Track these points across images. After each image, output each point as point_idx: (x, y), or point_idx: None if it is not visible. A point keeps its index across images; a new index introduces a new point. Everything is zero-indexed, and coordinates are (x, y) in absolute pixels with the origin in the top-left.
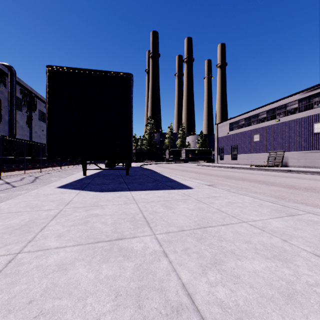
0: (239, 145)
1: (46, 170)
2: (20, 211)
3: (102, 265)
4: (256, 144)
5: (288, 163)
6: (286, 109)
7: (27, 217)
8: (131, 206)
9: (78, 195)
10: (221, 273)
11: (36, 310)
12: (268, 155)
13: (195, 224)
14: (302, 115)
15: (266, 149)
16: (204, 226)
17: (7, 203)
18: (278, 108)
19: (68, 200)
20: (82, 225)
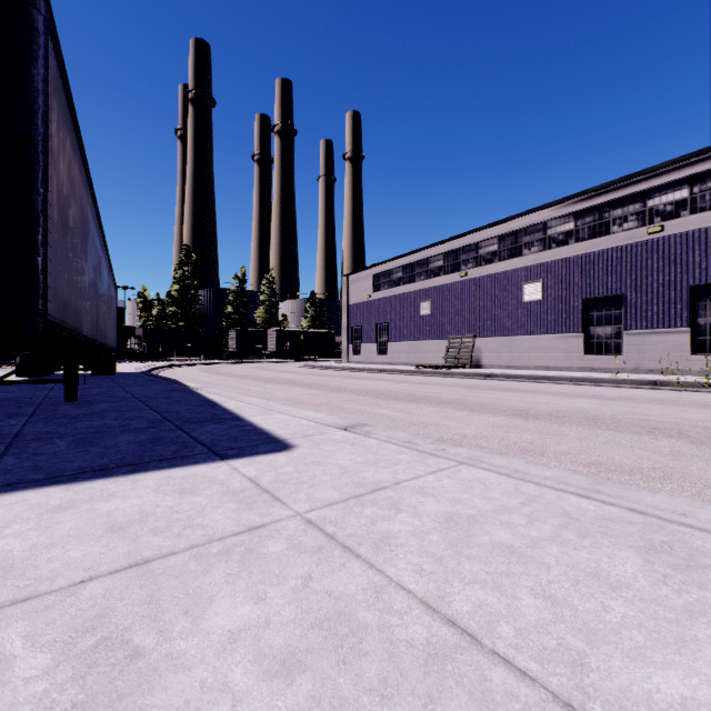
0: (392, 322)
1: None
2: None
3: None
4: (424, 322)
5: (482, 360)
6: (479, 254)
7: None
8: None
9: None
10: None
11: None
12: (446, 344)
13: None
14: (505, 266)
15: (443, 333)
16: None
17: None
18: (464, 250)
19: None
20: None
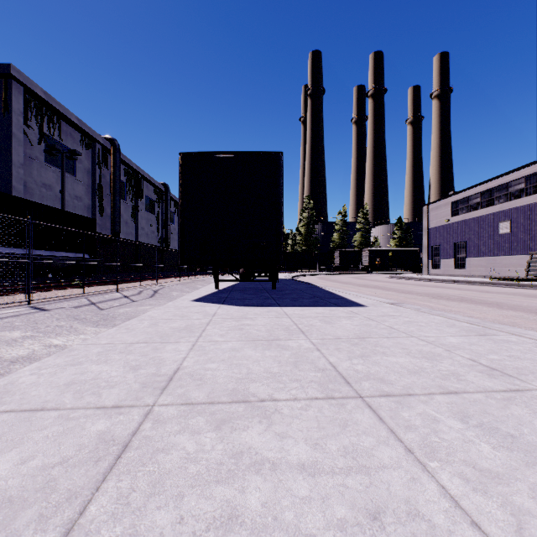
0: (469, 241)
1: (163, 282)
2: (173, 319)
3: (265, 351)
4: (503, 240)
5: None
6: None
7: (182, 323)
8: (283, 320)
9: (221, 308)
10: (365, 360)
11: (229, 363)
12: (528, 259)
13: (354, 335)
14: None
15: (524, 249)
16: (364, 337)
17: (154, 313)
18: None
19: (212, 312)
20: (238, 330)
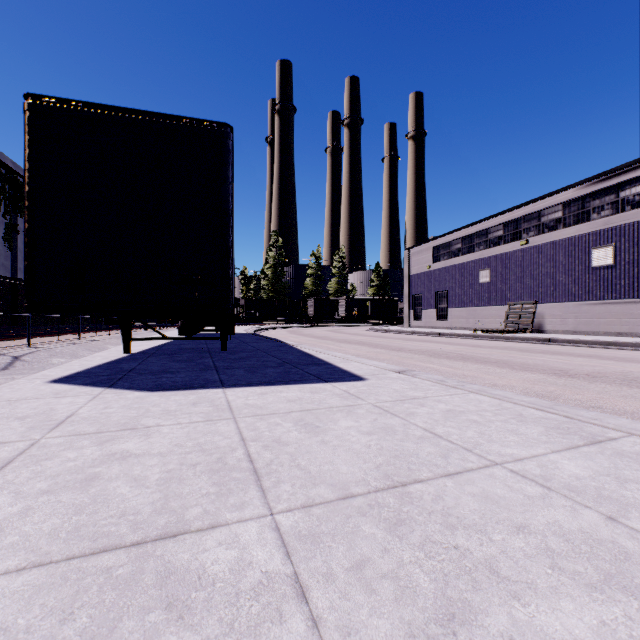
0: (451, 290)
1: (44, 342)
2: None
3: None
4: (483, 289)
5: (545, 325)
6: (541, 221)
7: None
8: (220, 428)
9: (96, 400)
10: None
11: None
12: (506, 310)
13: (378, 476)
14: (571, 232)
15: (502, 299)
16: (403, 481)
17: None
18: (525, 219)
19: (65, 414)
20: (74, 491)
